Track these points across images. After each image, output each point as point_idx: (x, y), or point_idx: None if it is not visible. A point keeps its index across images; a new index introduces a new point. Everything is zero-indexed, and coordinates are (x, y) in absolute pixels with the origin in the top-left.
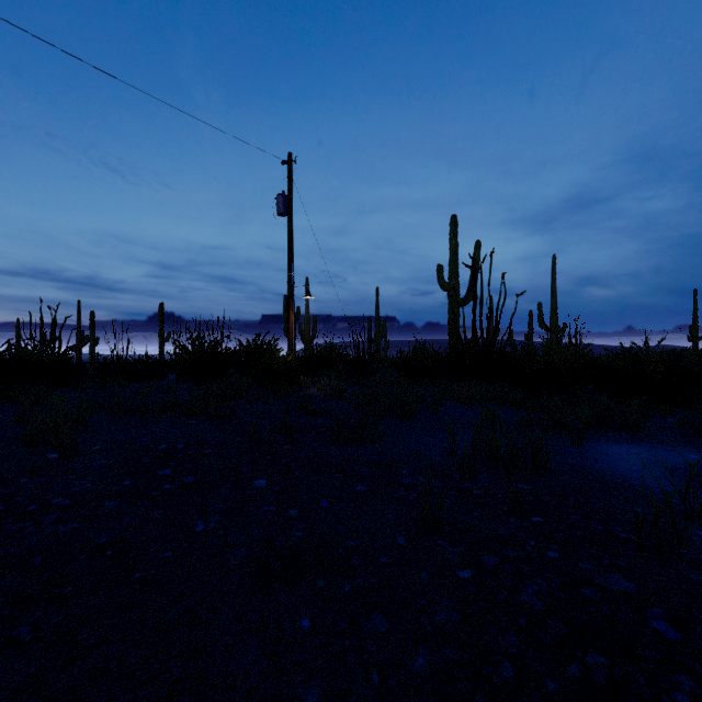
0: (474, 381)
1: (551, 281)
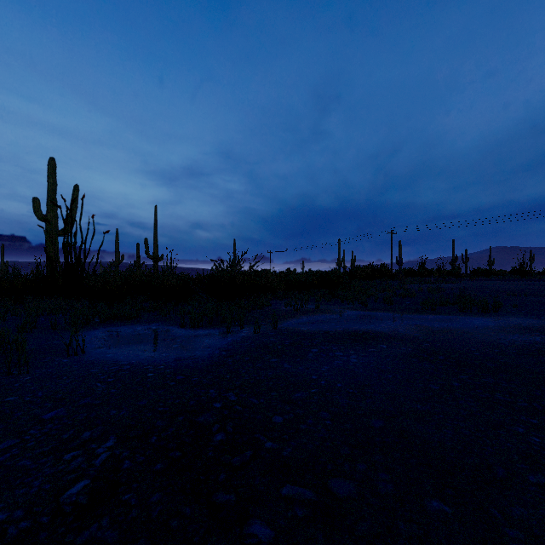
0: (61, 298)
1: (154, 224)
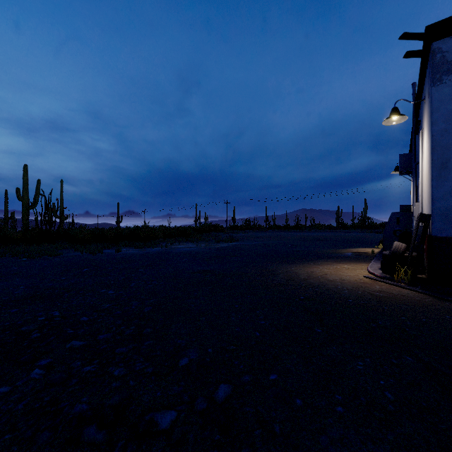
0: (49, 243)
1: (60, 193)
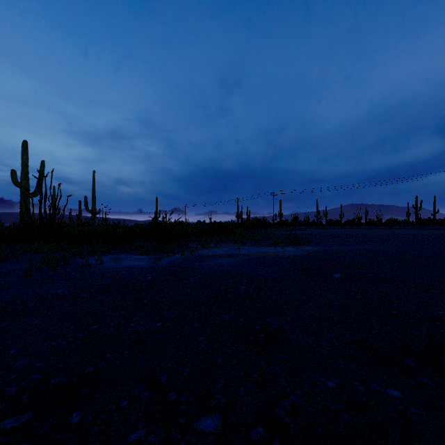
0: (41, 242)
1: (92, 185)
